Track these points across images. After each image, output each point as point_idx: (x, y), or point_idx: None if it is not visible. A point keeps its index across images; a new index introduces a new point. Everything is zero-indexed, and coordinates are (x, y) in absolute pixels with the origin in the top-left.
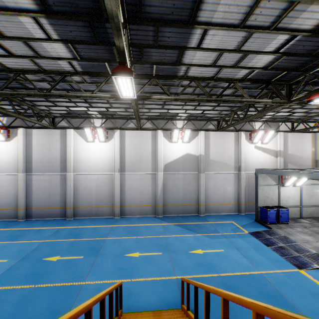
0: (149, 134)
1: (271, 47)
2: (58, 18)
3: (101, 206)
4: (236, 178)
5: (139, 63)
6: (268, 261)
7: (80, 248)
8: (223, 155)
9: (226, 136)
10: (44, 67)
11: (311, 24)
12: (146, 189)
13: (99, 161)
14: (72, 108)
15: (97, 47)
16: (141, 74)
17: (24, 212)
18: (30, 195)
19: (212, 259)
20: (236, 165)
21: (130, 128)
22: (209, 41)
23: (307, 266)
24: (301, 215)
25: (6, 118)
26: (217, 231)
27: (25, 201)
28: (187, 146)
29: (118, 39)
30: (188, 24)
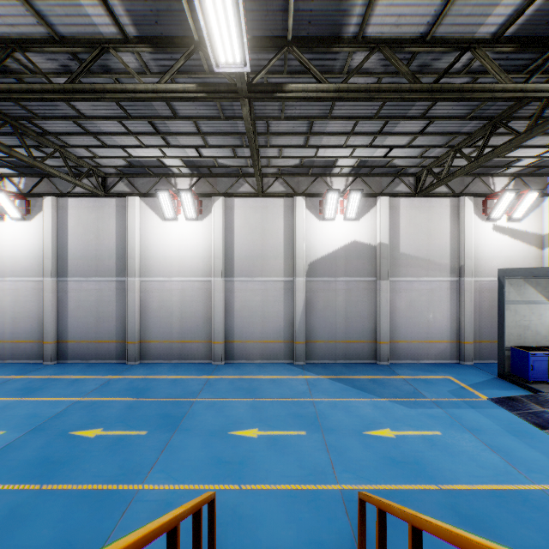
0: (280, 204)
1: None
2: None
3: (190, 341)
4: (453, 290)
5: None
6: None
7: (144, 416)
8: (427, 245)
9: (433, 207)
10: (59, 27)
11: None
12: (274, 309)
13: (187, 256)
14: (133, 153)
15: None
16: (262, 37)
17: (54, 347)
18: (64, 318)
19: (418, 452)
20: (454, 264)
21: (244, 193)
22: None
23: None
24: None
25: (23, 179)
26: (419, 394)
27: (55, 329)
28: (354, 228)
29: None
30: None
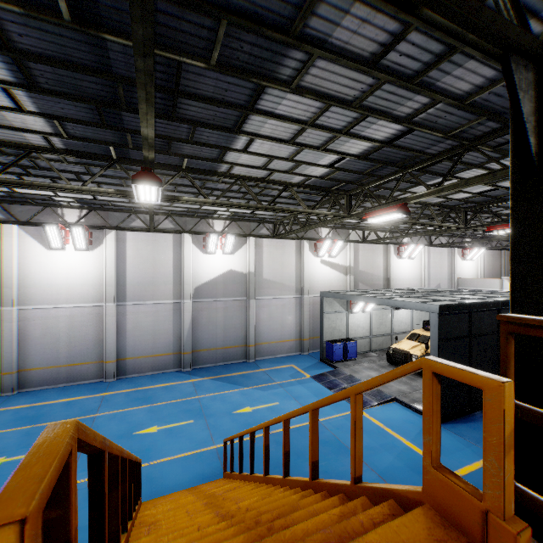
0: (170, 239)
1: (325, 161)
2: (48, 96)
3: (80, 363)
4: (297, 304)
5: (164, 154)
6: (329, 407)
7: None
8: (281, 273)
9: (285, 246)
10: None
11: (357, 151)
12: (164, 327)
13: (76, 283)
14: (20, 190)
15: (102, 129)
16: (165, 163)
17: None
18: None
19: (264, 416)
20: (298, 286)
21: (136, 228)
22: (257, 147)
23: (367, 405)
24: (371, 348)
25: None
26: (271, 380)
27: None
28: (230, 260)
29: (148, 152)
30: (232, 131)
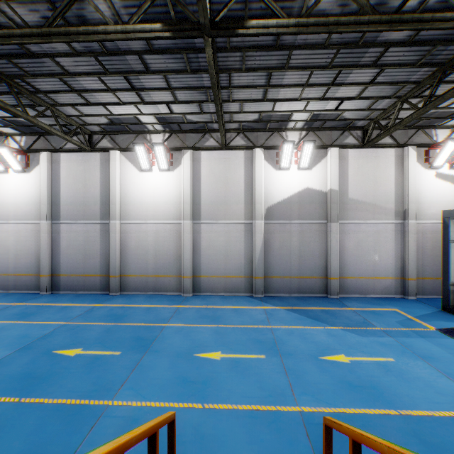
0: (241, 156)
1: None
2: None
3: (163, 275)
4: (397, 232)
5: None
6: None
7: (120, 339)
8: (373, 191)
9: (379, 157)
10: None
11: None
12: (236, 248)
13: (160, 202)
14: (113, 110)
15: None
16: None
17: (49, 280)
18: (57, 255)
19: (373, 377)
20: (398, 208)
21: (209, 147)
22: None
23: None
24: None
25: (24, 138)
26: (368, 323)
27: (49, 264)
28: (307, 176)
29: None
30: None
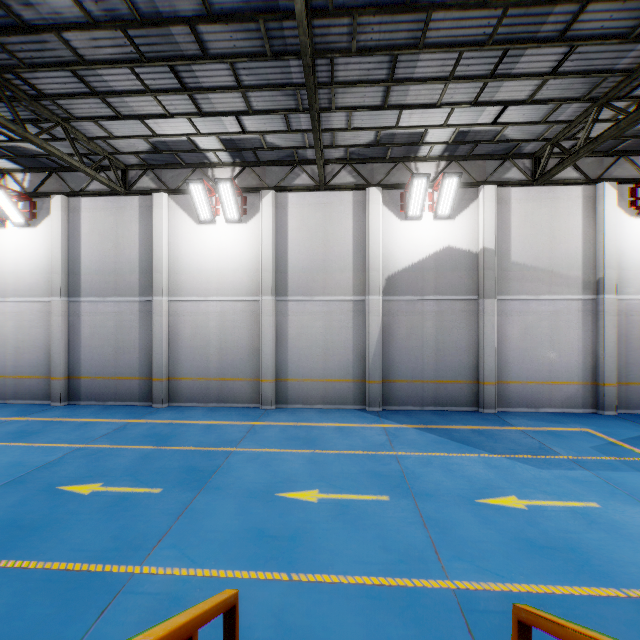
0: (348, 200)
1: None
2: None
3: (232, 379)
4: (586, 312)
5: None
6: None
7: (162, 469)
8: (549, 251)
9: (558, 199)
10: None
11: None
12: (340, 338)
13: (227, 269)
14: (157, 128)
15: None
16: None
17: (64, 385)
18: (76, 348)
19: (569, 532)
20: (588, 277)
21: (300, 186)
22: None
23: None
24: None
25: (28, 176)
26: (548, 450)
27: (65, 361)
28: (447, 229)
29: None
30: None
